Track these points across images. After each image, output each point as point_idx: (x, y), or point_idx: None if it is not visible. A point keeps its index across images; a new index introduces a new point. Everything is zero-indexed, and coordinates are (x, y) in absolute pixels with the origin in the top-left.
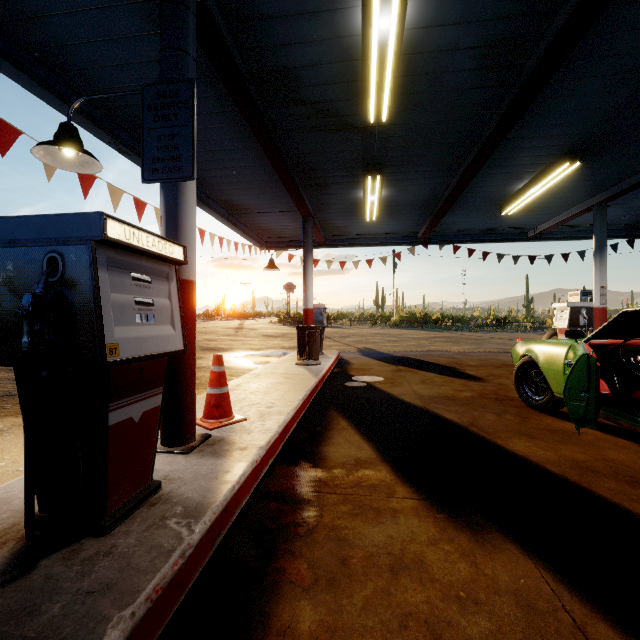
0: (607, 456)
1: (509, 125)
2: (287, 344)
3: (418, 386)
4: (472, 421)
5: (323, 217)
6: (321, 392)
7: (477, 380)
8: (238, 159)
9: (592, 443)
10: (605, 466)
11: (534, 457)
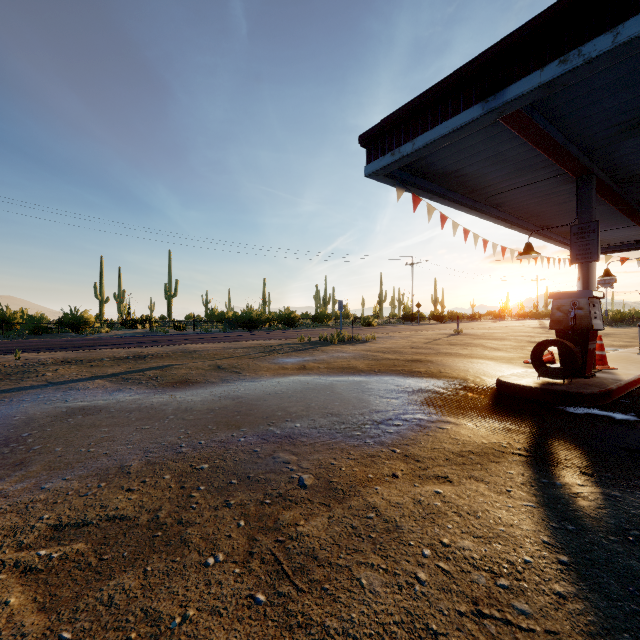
0: None
1: None
2: (615, 343)
3: None
4: None
5: None
6: None
7: None
8: None
9: None
10: None
11: None
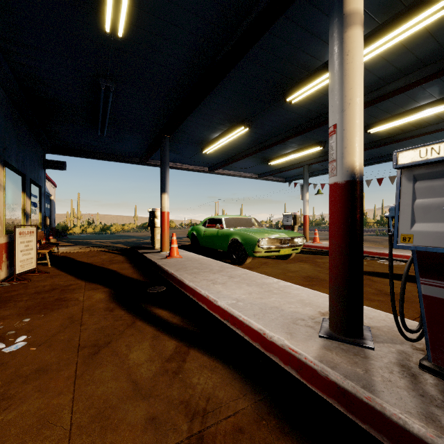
0: None
1: (295, 134)
2: None
3: None
4: None
5: None
6: None
7: None
8: (388, 145)
9: None
10: None
11: None
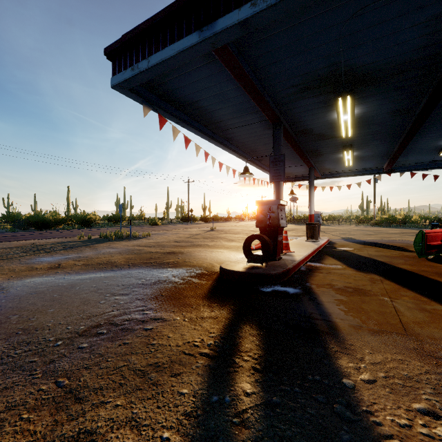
0: (440, 270)
1: (417, 128)
2: (296, 234)
3: (371, 252)
4: (389, 261)
5: (320, 166)
6: (320, 251)
7: (411, 252)
8: None
9: (440, 268)
10: (434, 271)
11: (406, 268)
